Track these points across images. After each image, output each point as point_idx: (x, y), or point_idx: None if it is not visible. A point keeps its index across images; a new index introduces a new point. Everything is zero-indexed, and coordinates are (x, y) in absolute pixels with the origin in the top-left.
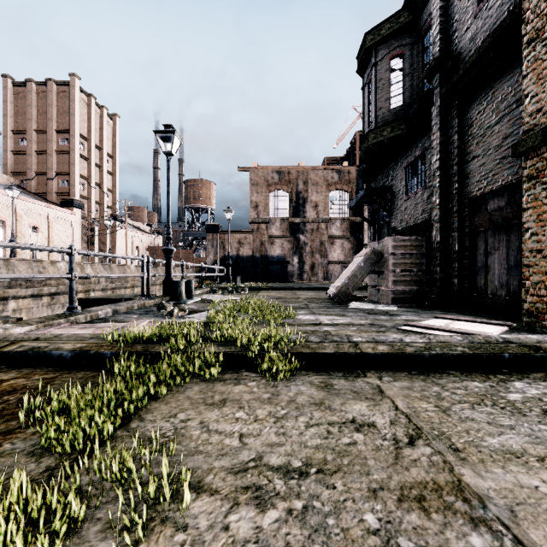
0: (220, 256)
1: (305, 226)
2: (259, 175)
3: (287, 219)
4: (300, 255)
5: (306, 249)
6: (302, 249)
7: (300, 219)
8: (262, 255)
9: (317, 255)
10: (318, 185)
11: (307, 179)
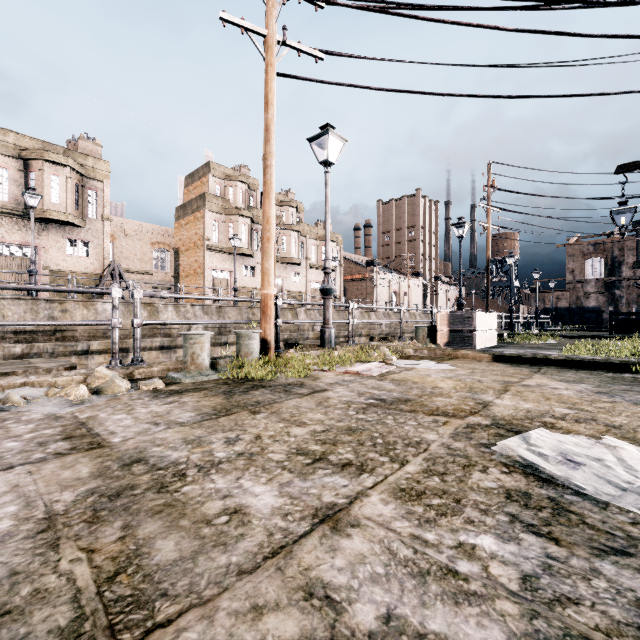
0: (540, 308)
1: (620, 283)
2: (575, 249)
3: (602, 279)
4: (615, 305)
5: (621, 301)
6: (618, 301)
7: (615, 278)
8: (578, 306)
9: (633, 305)
10: (634, 250)
11: (622, 247)
